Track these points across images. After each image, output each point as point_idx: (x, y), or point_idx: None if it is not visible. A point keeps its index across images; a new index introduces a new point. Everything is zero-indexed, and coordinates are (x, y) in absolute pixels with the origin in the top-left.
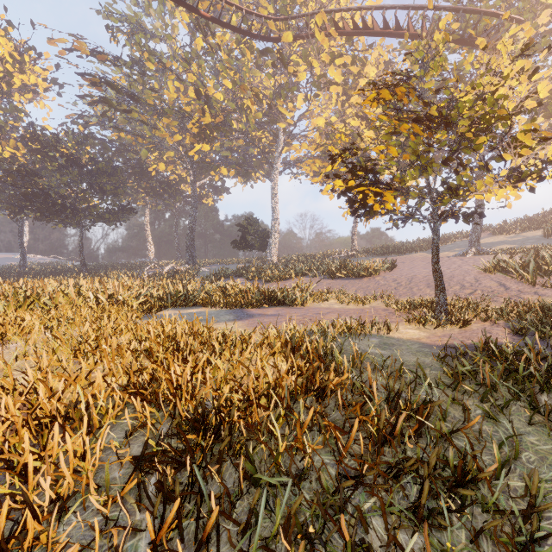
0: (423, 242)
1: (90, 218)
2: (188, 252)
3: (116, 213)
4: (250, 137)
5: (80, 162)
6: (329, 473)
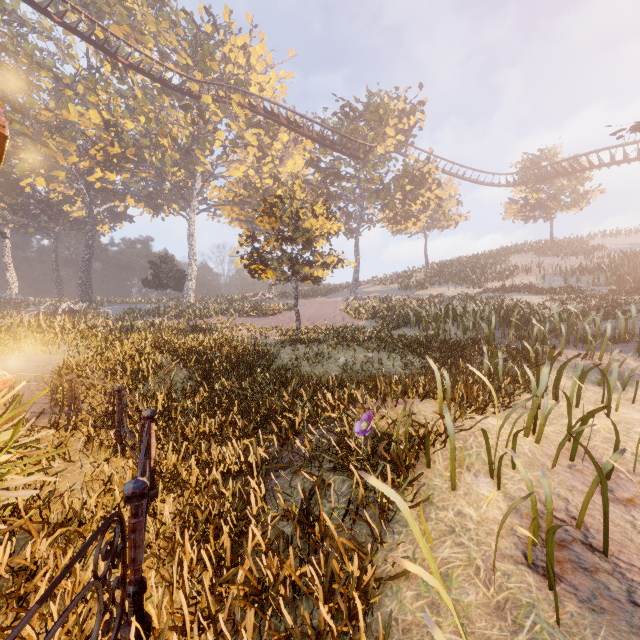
0: (327, 289)
1: None
2: (82, 289)
3: None
4: (163, 170)
5: None
6: (231, 359)
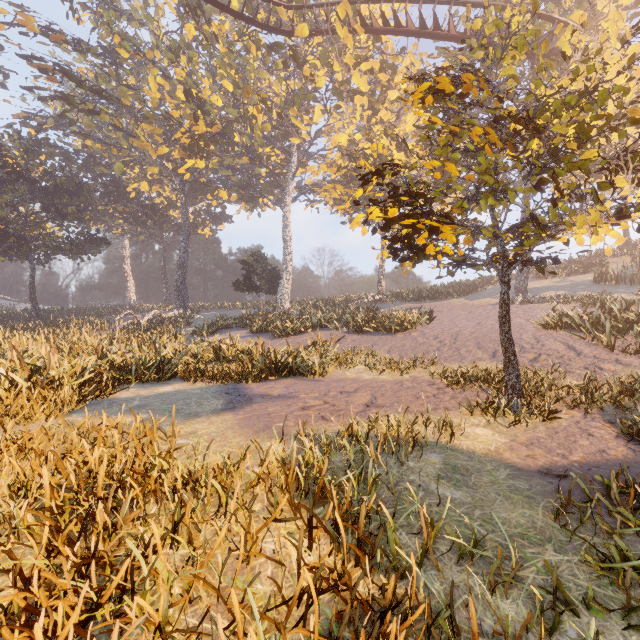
0: (460, 286)
1: (44, 250)
2: (178, 294)
3: (80, 244)
4: (257, 154)
5: (34, 176)
6: None
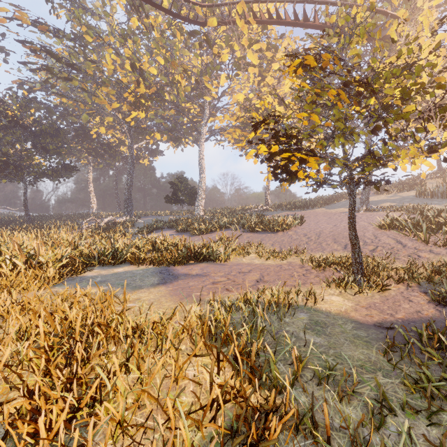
0: (322, 199)
1: (34, 174)
2: (126, 205)
3: (58, 170)
4: (181, 108)
5: (26, 124)
6: None
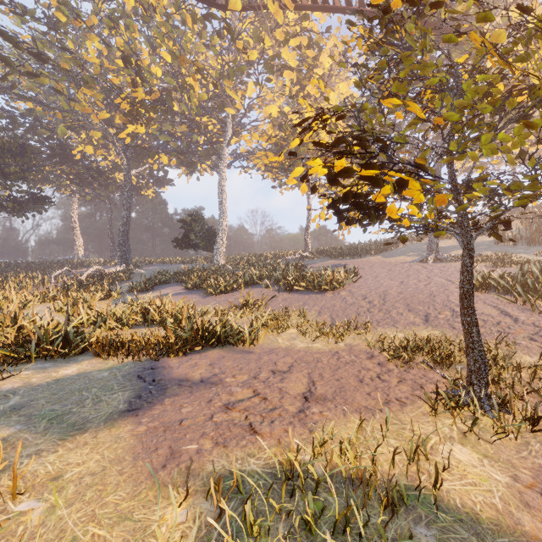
0: (376, 245)
1: None
2: (121, 250)
3: (23, 202)
4: (195, 123)
5: None
6: None
